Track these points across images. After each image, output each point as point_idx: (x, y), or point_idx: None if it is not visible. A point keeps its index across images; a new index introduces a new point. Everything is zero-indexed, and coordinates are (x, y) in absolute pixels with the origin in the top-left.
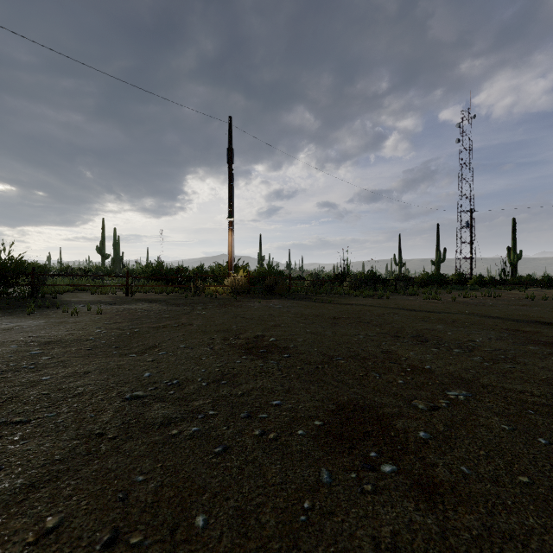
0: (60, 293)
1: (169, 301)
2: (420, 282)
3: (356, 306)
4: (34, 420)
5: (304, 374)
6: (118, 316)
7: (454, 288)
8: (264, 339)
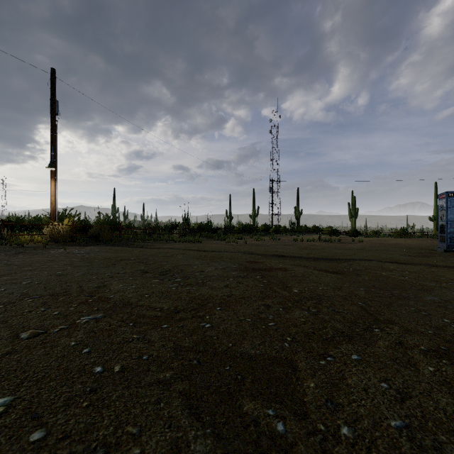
0: None
1: None
2: (238, 231)
3: (162, 249)
4: None
5: None
6: None
7: (259, 234)
8: None
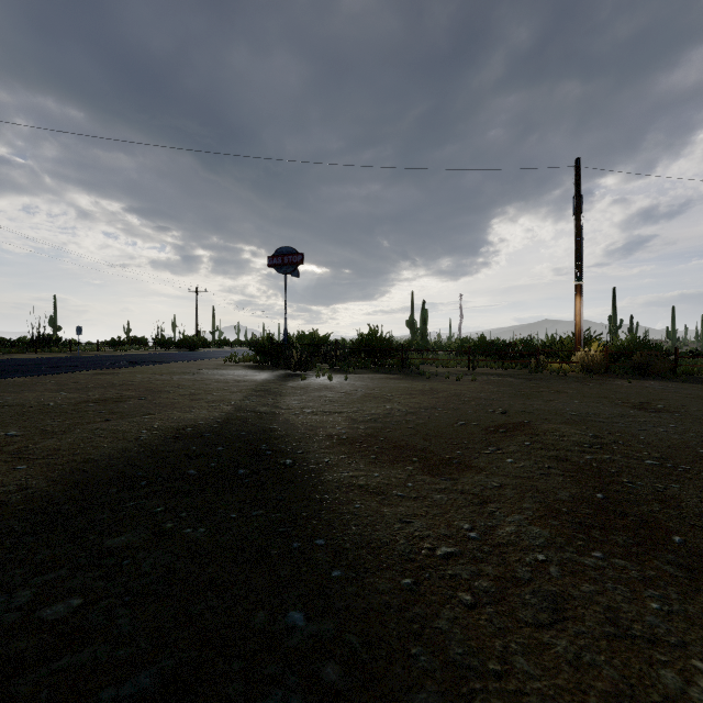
0: (412, 365)
1: (516, 376)
2: None
3: None
4: (534, 412)
5: (696, 422)
6: (491, 383)
7: None
8: (650, 405)
